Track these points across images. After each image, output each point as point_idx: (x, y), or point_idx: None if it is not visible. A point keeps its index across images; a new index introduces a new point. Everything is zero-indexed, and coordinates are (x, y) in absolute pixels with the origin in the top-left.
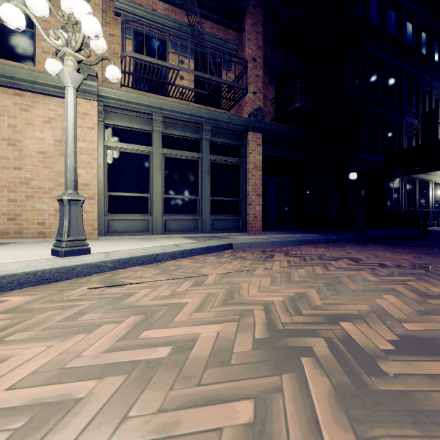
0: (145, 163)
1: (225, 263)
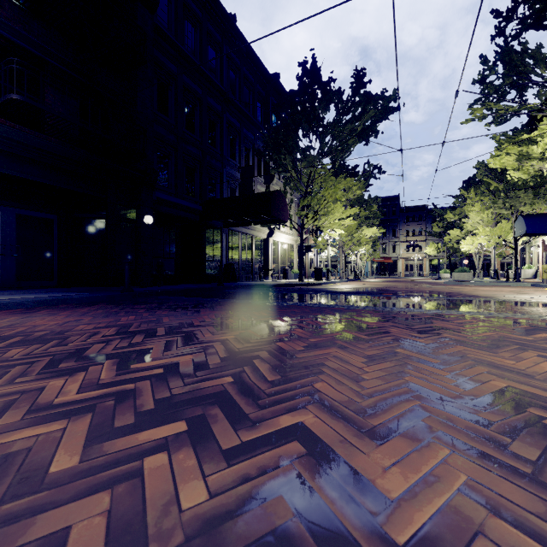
0: None
1: None
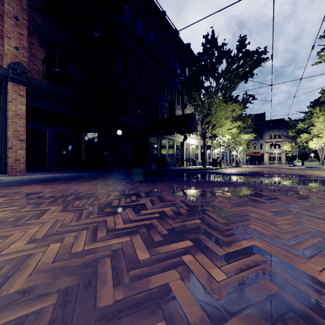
0: None
1: None
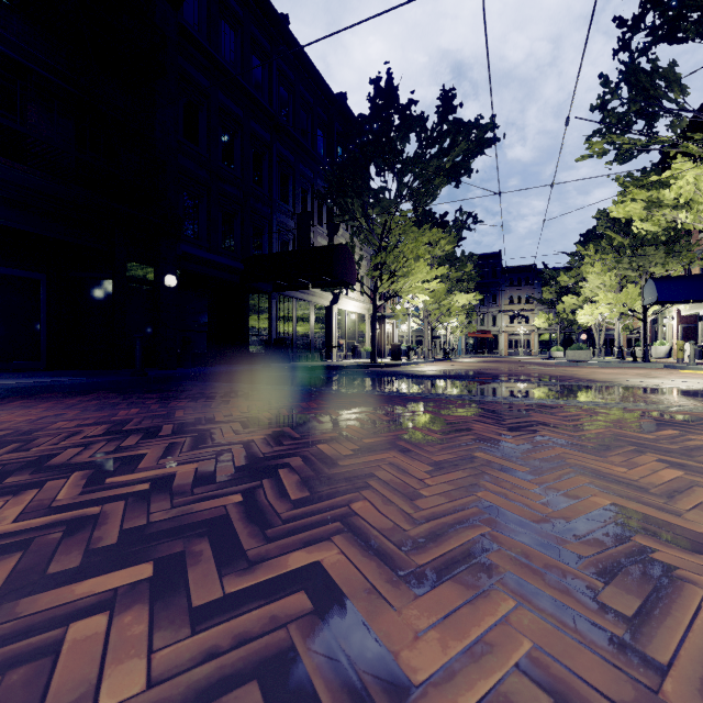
0: None
1: None
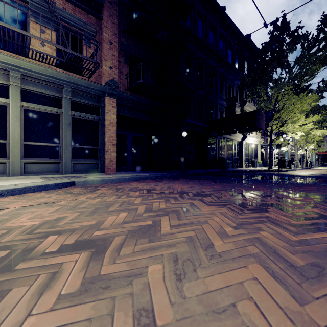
0: (2, 112)
1: (45, 198)
